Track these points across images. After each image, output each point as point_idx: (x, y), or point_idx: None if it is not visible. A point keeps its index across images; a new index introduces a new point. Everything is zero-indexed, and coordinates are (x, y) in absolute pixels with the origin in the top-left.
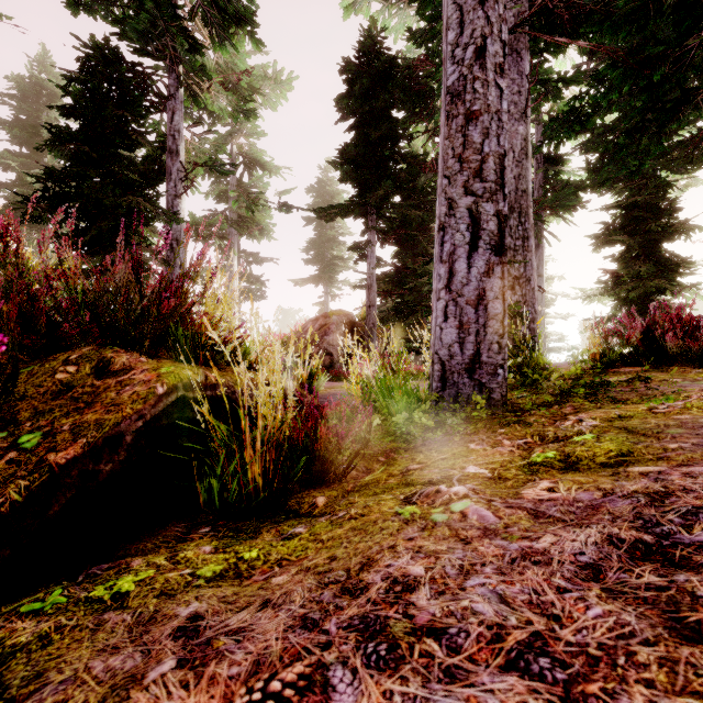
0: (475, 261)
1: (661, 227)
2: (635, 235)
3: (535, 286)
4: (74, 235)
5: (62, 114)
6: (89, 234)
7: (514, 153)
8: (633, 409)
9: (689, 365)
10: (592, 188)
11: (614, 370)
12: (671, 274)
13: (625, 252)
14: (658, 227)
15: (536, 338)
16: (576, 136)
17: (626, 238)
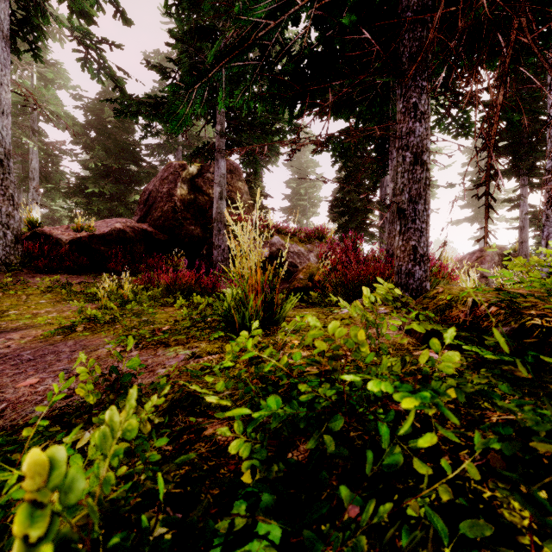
0: None
1: None
2: None
3: None
4: (346, 225)
5: (338, 172)
6: (353, 224)
7: None
8: None
9: None
10: None
11: None
12: None
13: None
14: None
15: None
16: None
17: None
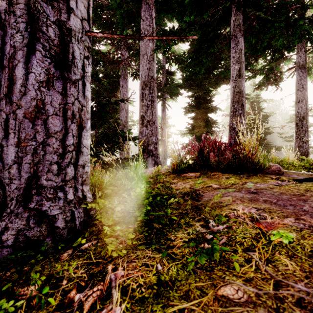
0: (34, 68)
1: (207, 107)
2: (199, 109)
3: (157, 126)
4: None
5: None
6: None
7: (147, 56)
8: (180, 251)
9: (221, 172)
10: (184, 88)
11: (184, 176)
12: (211, 126)
13: (195, 115)
14: (206, 107)
15: (158, 152)
16: (178, 65)
17: (196, 110)
